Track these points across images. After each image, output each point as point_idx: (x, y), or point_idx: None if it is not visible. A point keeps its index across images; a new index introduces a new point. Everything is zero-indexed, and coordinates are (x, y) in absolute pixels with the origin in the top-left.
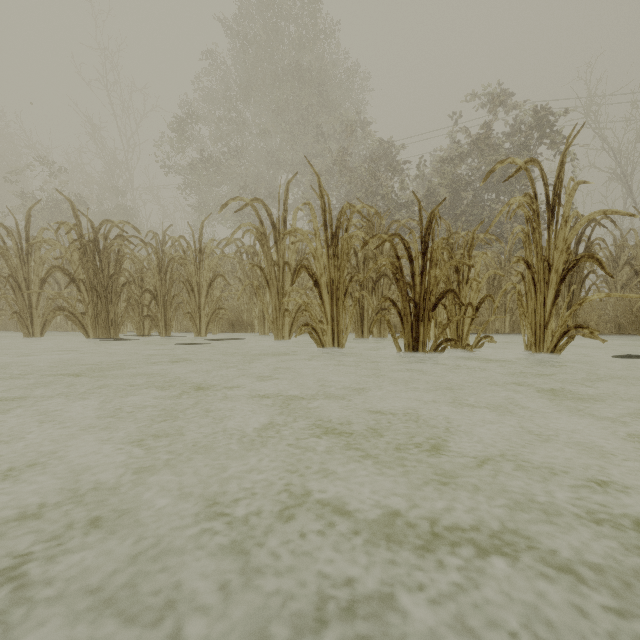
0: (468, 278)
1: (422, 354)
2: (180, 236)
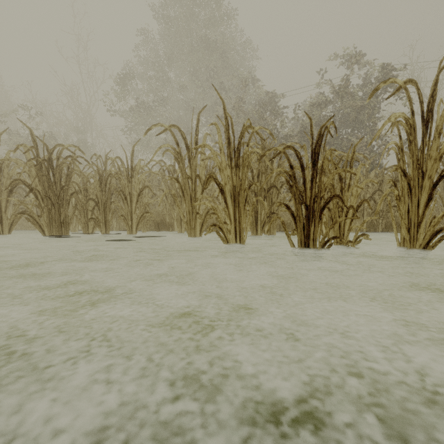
0: (349, 186)
1: (312, 250)
2: (116, 157)
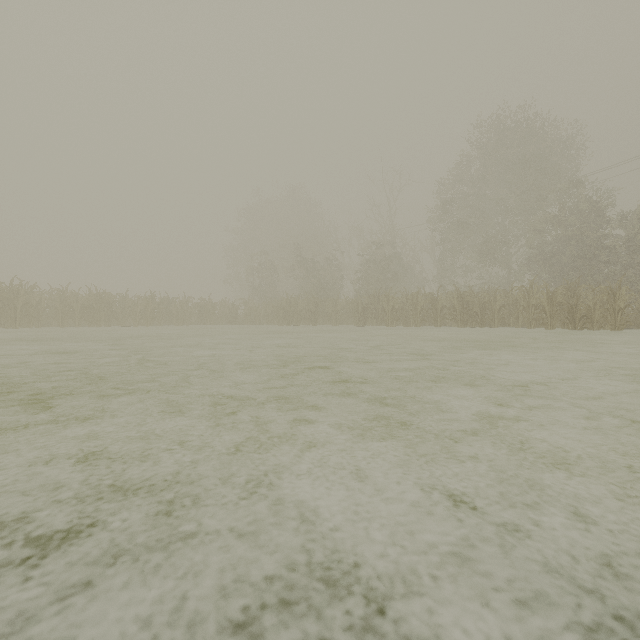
0: (594, 312)
1: (577, 331)
2: (487, 294)
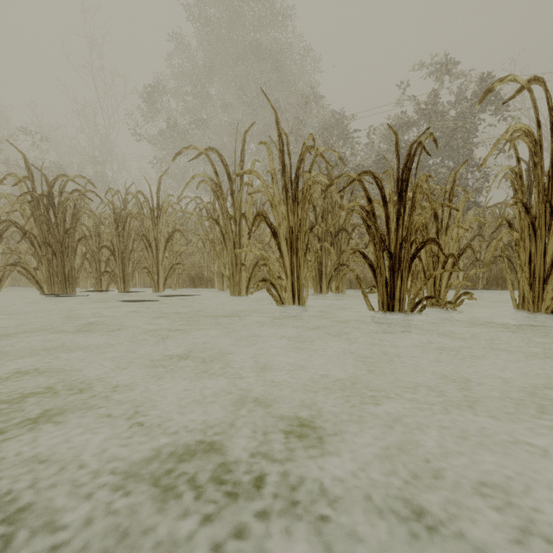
0: (447, 227)
1: (398, 314)
2: (137, 191)
